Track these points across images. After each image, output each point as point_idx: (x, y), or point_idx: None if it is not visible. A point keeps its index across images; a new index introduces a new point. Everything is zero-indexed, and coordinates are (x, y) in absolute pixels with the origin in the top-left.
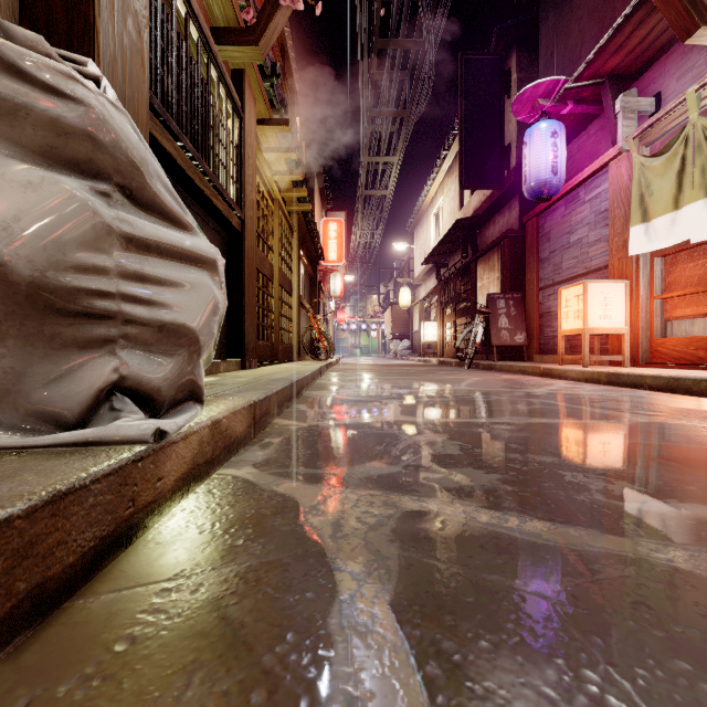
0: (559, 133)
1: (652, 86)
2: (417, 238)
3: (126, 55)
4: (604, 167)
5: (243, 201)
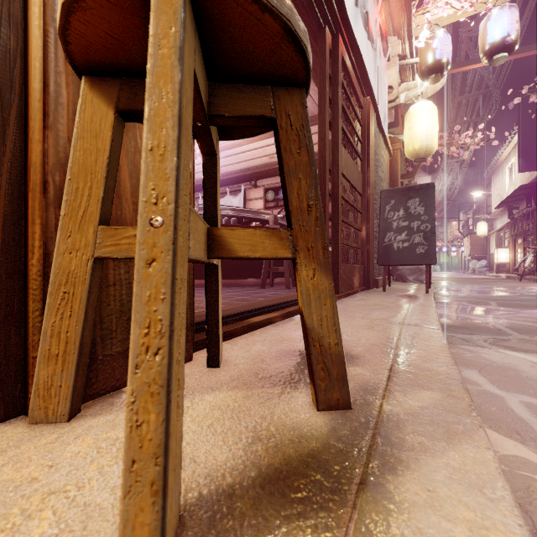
0: None
1: None
2: (493, 182)
3: None
4: None
5: None
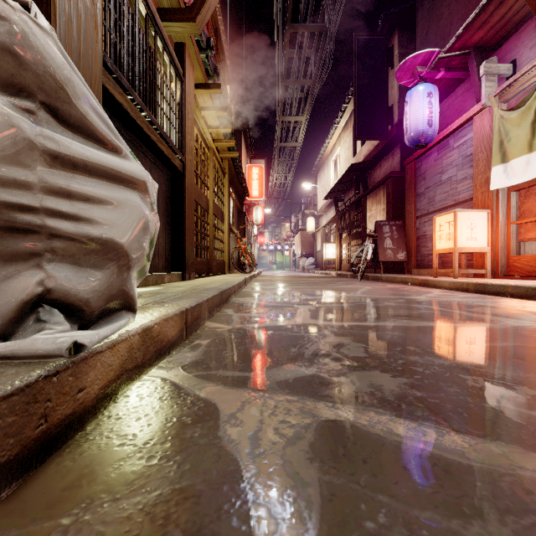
0: (433, 93)
1: (509, 55)
2: (319, 179)
3: (81, 18)
4: (470, 120)
5: (184, 147)
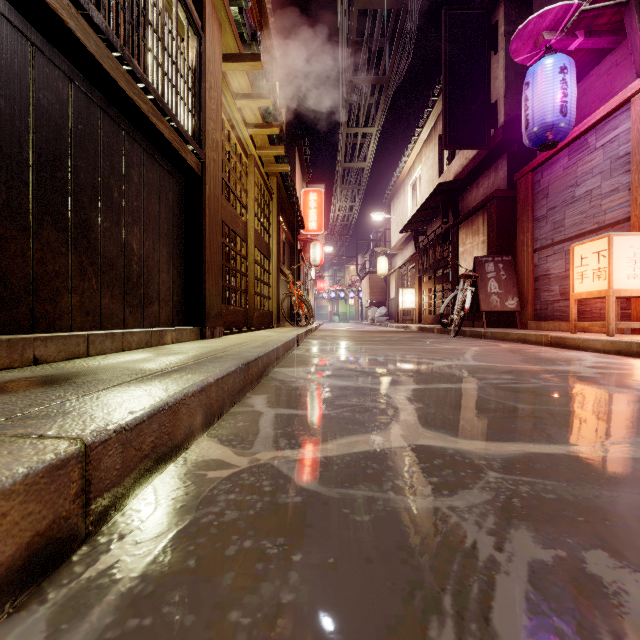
0: (569, 68)
1: None
2: (393, 209)
3: None
4: (625, 104)
5: (203, 137)
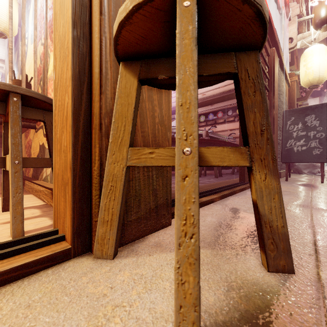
0: None
1: None
2: None
3: None
4: None
5: None
